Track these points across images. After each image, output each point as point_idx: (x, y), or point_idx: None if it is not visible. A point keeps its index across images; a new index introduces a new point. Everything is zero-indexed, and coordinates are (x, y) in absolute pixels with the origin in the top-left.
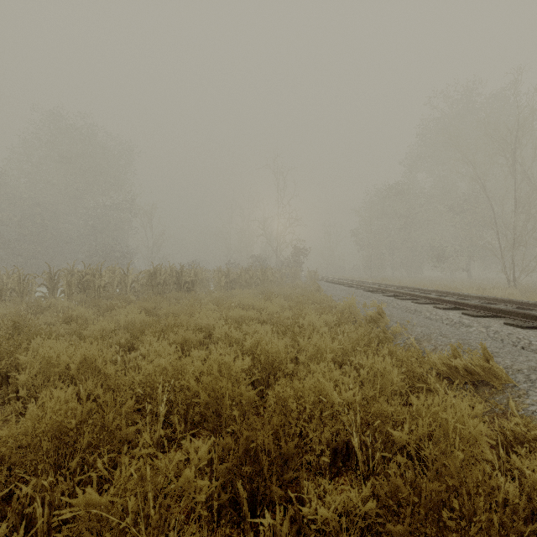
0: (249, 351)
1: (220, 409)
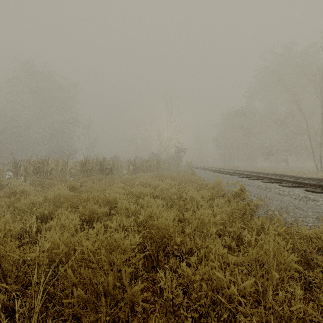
0: (143, 222)
1: (99, 306)
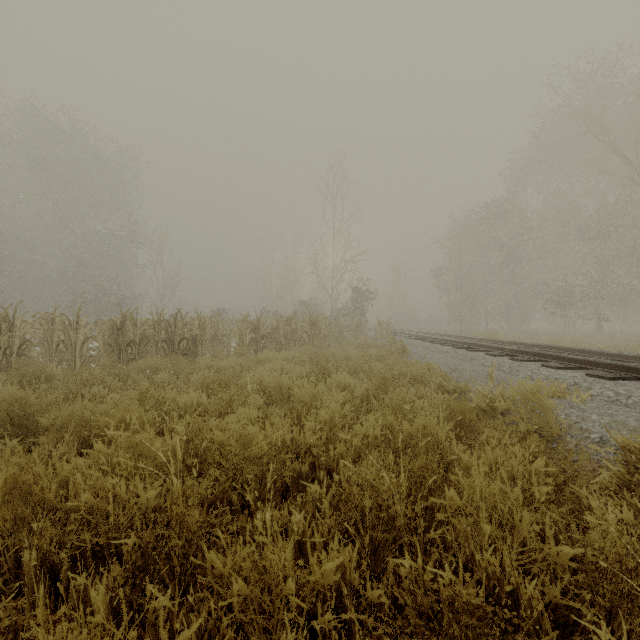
0: None
1: None
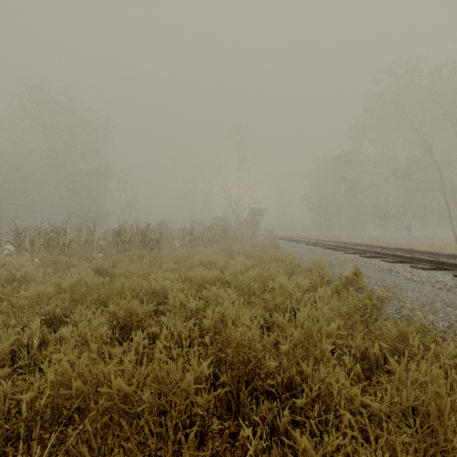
0: (210, 330)
1: None
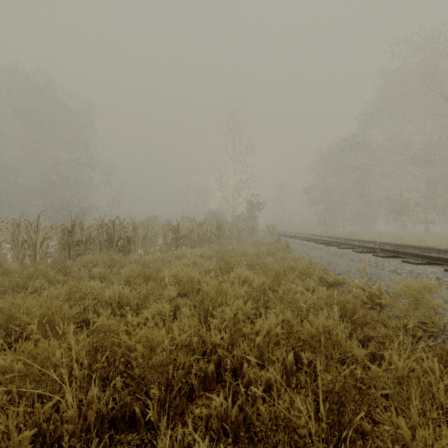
0: None
1: None
